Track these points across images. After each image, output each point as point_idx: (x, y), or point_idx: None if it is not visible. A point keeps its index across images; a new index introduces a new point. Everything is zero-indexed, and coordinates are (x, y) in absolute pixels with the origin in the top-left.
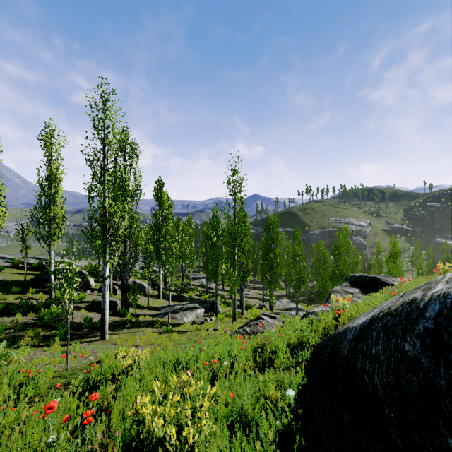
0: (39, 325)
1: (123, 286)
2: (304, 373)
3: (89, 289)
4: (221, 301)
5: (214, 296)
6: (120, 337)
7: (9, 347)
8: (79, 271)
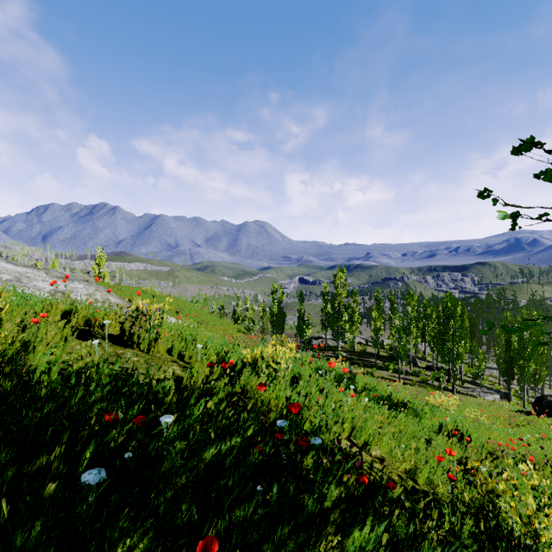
0: (422, 382)
1: (448, 372)
2: (531, 410)
3: (418, 366)
4: (514, 394)
5: (506, 388)
6: (459, 396)
7: (425, 388)
8: (412, 355)
